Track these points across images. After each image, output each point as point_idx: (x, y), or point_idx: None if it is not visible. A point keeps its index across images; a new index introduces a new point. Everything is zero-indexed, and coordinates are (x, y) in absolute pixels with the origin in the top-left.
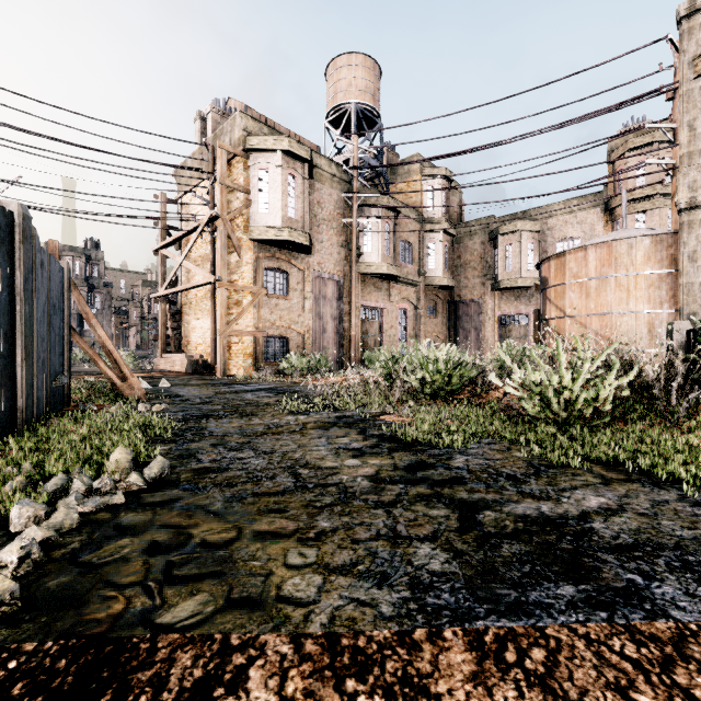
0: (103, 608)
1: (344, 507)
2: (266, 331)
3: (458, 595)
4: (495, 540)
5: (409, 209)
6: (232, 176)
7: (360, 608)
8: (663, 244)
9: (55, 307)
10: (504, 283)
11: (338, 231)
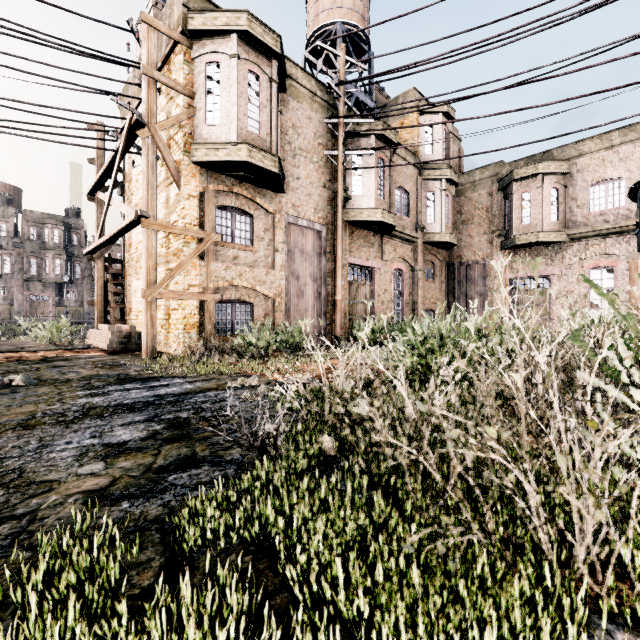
0: None
1: None
2: (220, 293)
3: None
4: None
5: (404, 151)
6: (171, 77)
7: None
8: None
9: None
10: (520, 238)
11: (320, 167)
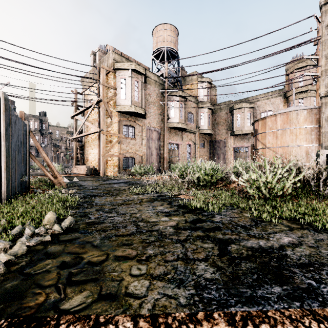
0: (33, 299)
1: (160, 243)
2: (124, 154)
3: (220, 292)
4: (237, 261)
5: (191, 97)
6: (108, 81)
7: (169, 300)
8: (313, 113)
9: (21, 143)
10: (236, 132)
11: (158, 107)
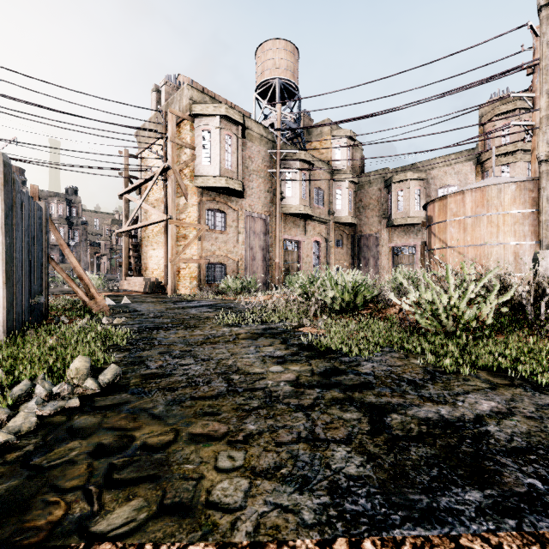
0: (44, 514)
1: (269, 410)
2: (208, 259)
3: (374, 500)
4: (403, 443)
5: (321, 163)
6: (181, 136)
7: (284, 515)
8: (526, 189)
9: (34, 239)
10: (396, 221)
11: (265, 180)
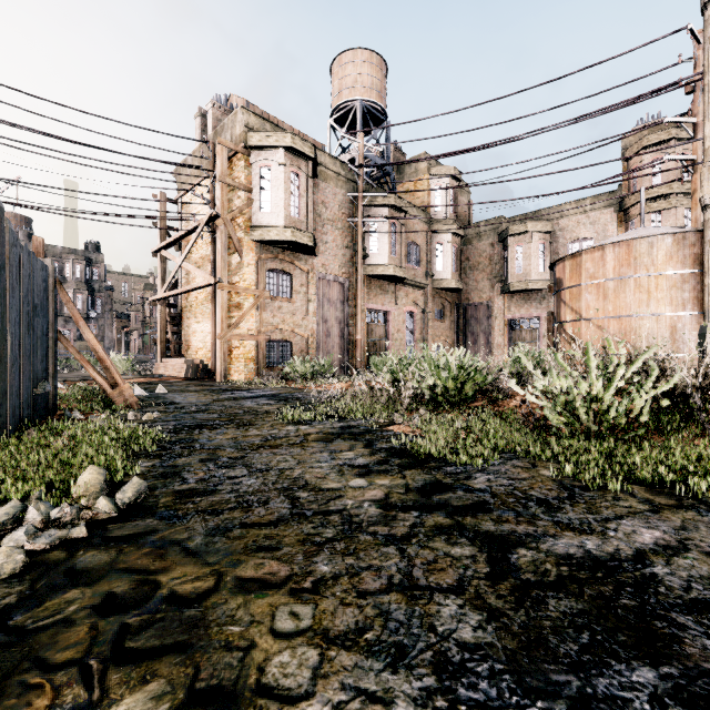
0: (19, 706)
1: (348, 543)
2: (269, 335)
3: (500, 683)
4: (537, 593)
5: (416, 210)
6: (233, 174)
7: (370, 707)
8: (686, 243)
9: (36, 308)
10: (514, 285)
11: (344, 232)
